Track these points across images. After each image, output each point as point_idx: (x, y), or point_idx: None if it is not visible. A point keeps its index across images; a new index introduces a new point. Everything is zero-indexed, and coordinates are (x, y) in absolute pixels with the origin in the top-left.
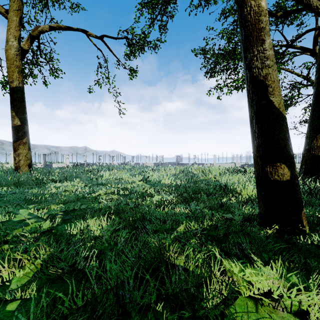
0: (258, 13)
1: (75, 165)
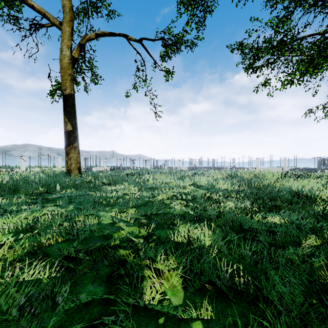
0: None
1: (111, 169)
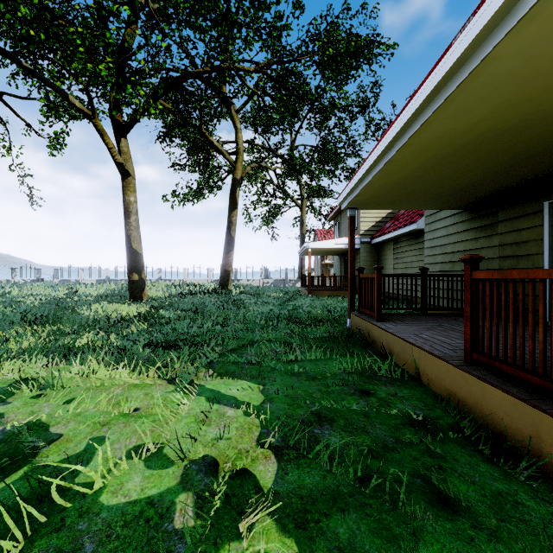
0: (129, 204)
1: None
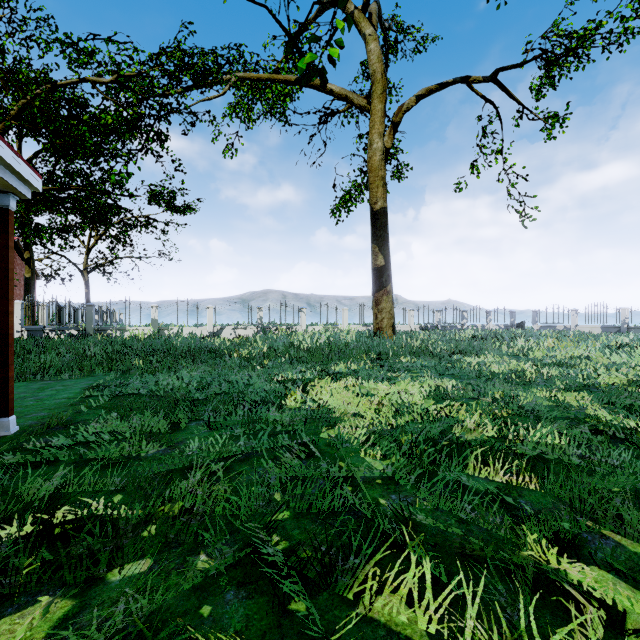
0: None
1: (422, 329)
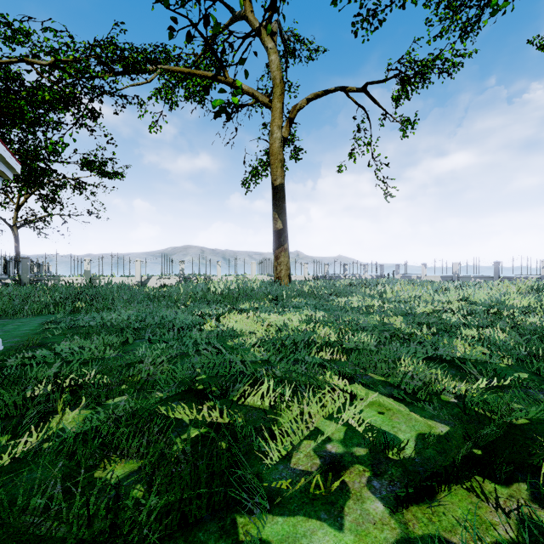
0: None
1: (314, 278)
